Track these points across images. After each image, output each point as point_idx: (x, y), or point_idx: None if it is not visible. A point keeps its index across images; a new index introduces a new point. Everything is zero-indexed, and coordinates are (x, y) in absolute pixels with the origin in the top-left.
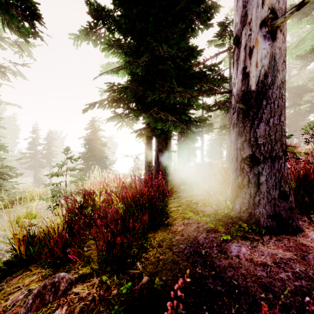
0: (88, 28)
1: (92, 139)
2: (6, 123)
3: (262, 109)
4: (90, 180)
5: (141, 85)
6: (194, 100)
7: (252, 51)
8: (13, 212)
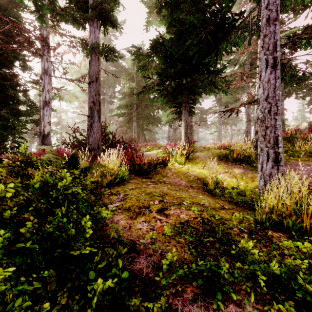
0: None
1: None
2: None
3: (46, 138)
4: None
5: None
6: (24, 125)
7: (44, 127)
8: None
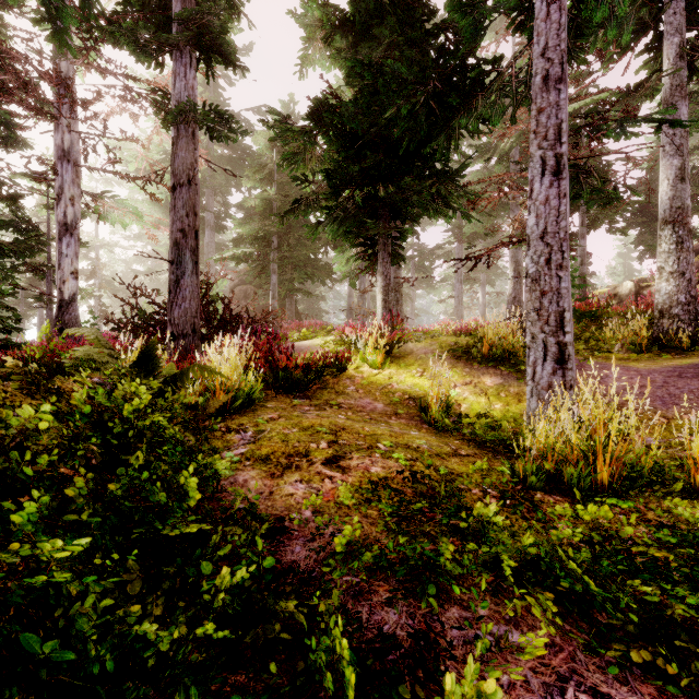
0: None
1: None
2: None
3: (68, 309)
4: None
5: None
6: (12, 278)
7: (63, 283)
8: None
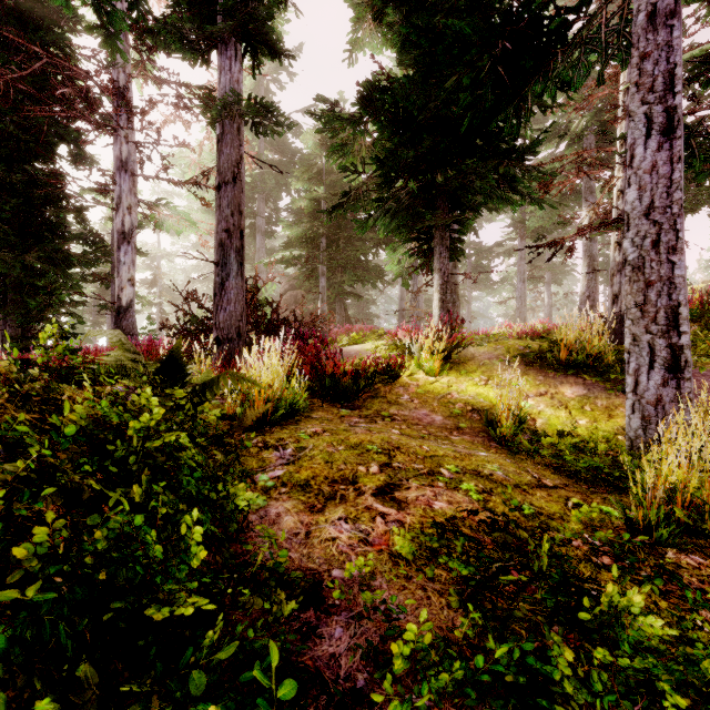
0: None
1: None
2: None
3: (125, 315)
4: None
5: None
6: (78, 287)
7: (121, 290)
8: None
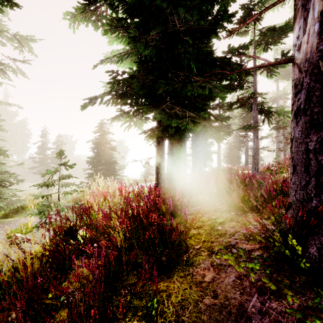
0: (86, 4)
1: (101, 143)
2: (17, 127)
3: None
4: (98, 186)
5: (150, 74)
6: (217, 90)
7: None
8: (11, 222)
